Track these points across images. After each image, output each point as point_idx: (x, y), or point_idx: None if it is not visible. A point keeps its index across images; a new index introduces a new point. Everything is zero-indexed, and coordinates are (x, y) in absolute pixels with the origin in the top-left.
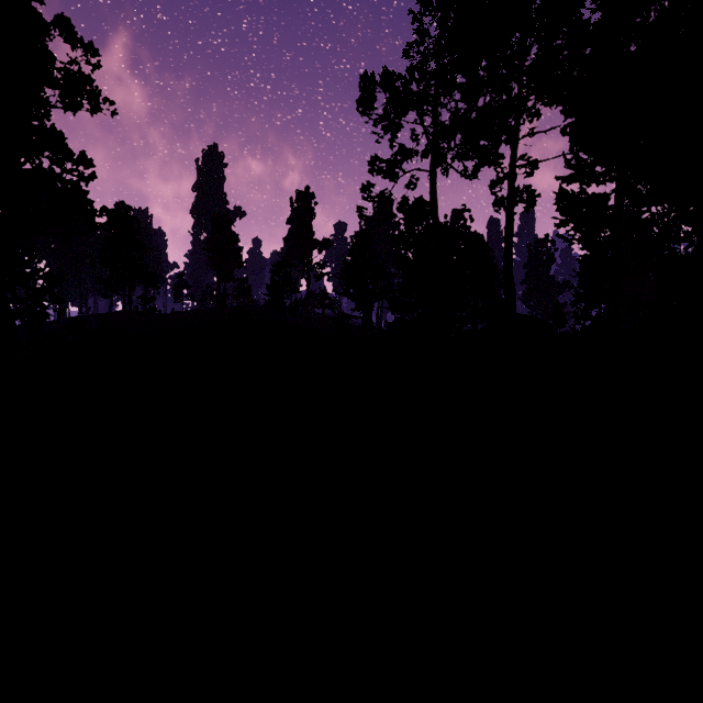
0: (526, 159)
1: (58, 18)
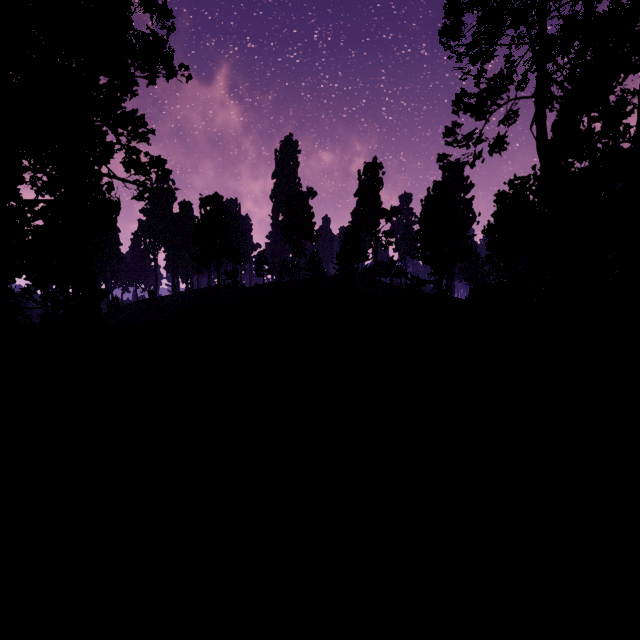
0: None
1: None
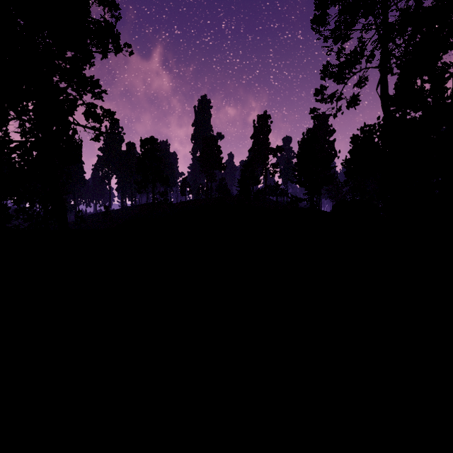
0: None
1: None
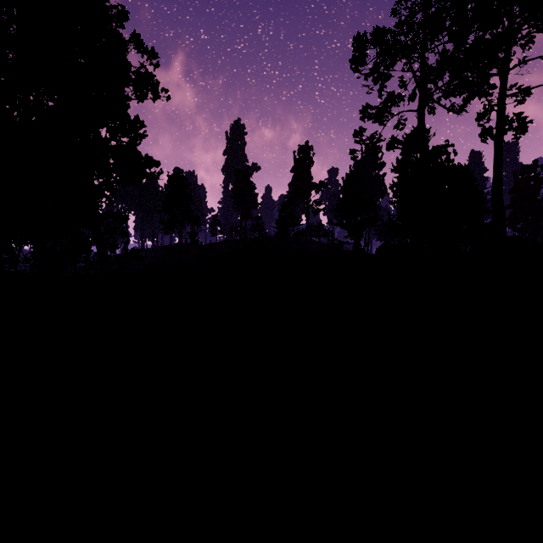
0: (517, 88)
1: (132, 35)
